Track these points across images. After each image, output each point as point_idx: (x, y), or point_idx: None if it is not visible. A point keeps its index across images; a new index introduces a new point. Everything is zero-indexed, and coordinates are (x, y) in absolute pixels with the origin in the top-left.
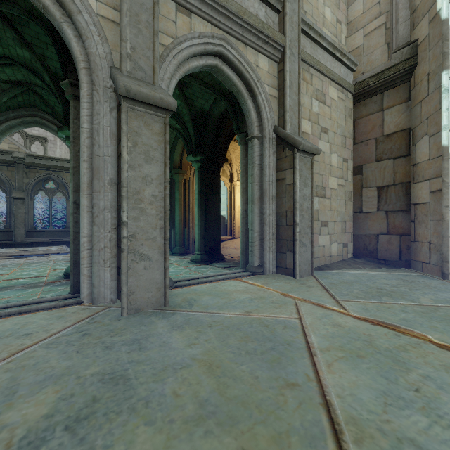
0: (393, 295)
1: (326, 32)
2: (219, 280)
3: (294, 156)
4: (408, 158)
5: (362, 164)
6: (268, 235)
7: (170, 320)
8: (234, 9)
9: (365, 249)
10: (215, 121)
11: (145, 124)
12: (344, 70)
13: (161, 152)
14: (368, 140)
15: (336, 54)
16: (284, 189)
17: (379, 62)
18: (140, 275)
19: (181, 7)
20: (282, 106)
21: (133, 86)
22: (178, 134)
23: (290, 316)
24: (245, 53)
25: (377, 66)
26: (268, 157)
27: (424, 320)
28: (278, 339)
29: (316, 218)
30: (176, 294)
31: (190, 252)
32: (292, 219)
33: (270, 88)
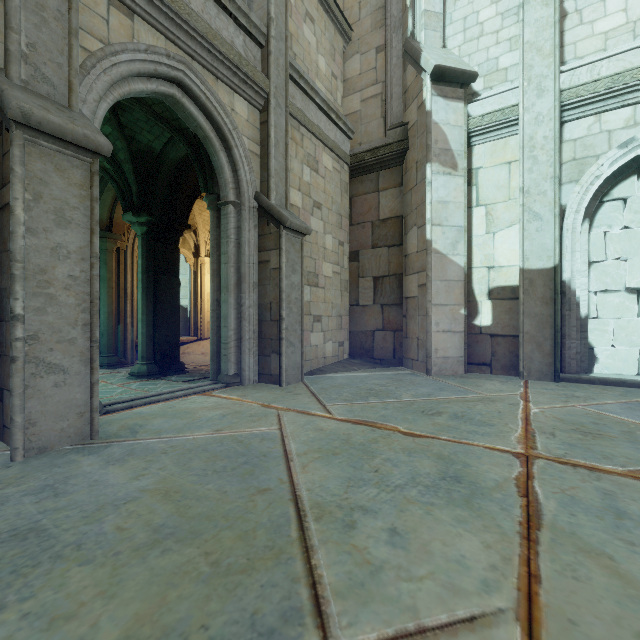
0: (380, 395)
1: (320, 86)
2: (178, 398)
3: (280, 234)
4: (401, 248)
5: (359, 249)
6: (248, 333)
7: (103, 455)
8: (200, 28)
9: (362, 348)
10: (171, 169)
11: (56, 169)
12: (341, 136)
13: (85, 212)
14: (365, 223)
15: (331, 115)
16: (268, 274)
17: (376, 136)
18: (47, 397)
19: (116, 0)
20: (266, 168)
21: (36, 109)
22: (106, 177)
23: (269, 428)
24: (216, 90)
25: (374, 140)
26: (248, 231)
27: (399, 414)
28: (253, 452)
29: (308, 311)
30: (109, 422)
31: (127, 363)
32: (278, 313)
33: (250, 142)
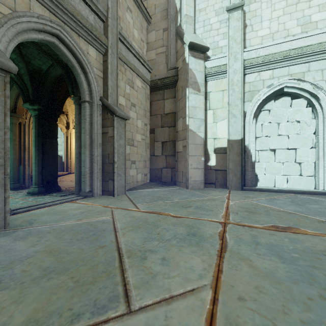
0: (163, 199)
1: (135, 45)
2: (57, 204)
3: (113, 119)
4: (175, 128)
5: (154, 128)
6: (96, 169)
7: (12, 236)
8: (69, 9)
9: (156, 176)
10: (52, 81)
11: None
12: (145, 71)
13: (0, 104)
14: (157, 115)
15: (140, 60)
16: (107, 139)
17: (163, 72)
18: None
19: None
20: (106, 85)
21: None
22: (13, 82)
23: (107, 217)
24: (79, 42)
25: (162, 74)
26: (96, 116)
27: (172, 208)
28: (98, 229)
29: (128, 158)
30: (16, 219)
31: (26, 187)
32: (112, 159)
33: (97, 71)
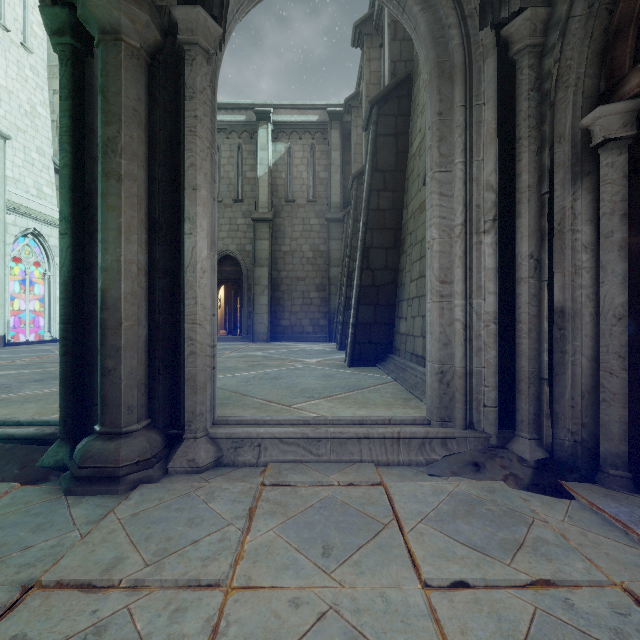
0: None
1: None
2: None
3: None
4: None
5: None
6: None
7: None
8: None
9: None
10: None
11: None
12: None
13: None
14: None
15: None
16: None
17: None
18: None
19: None
20: None
21: None
22: None
23: None
24: None
25: None
26: None
27: None
28: None
29: None
30: None
31: None
32: None
33: None
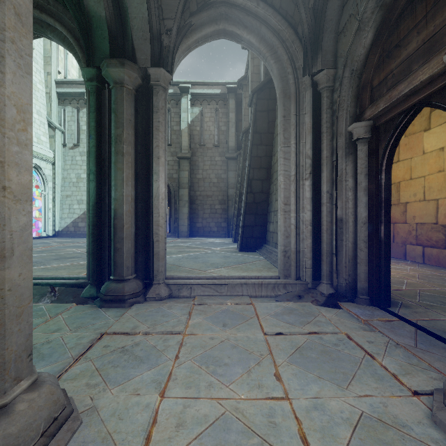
0: None
1: None
2: None
3: None
4: None
5: None
6: None
7: None
8: None
9: None
10: None
11: None
12: None
13: None
14: None
15: None
16: None
17: None
18: None
19: None
20: None
21: None
22: None
23: None
24: None
25: None
26: None
27: None
28: None
29: None
30: None
31: None
32: None
33: None
